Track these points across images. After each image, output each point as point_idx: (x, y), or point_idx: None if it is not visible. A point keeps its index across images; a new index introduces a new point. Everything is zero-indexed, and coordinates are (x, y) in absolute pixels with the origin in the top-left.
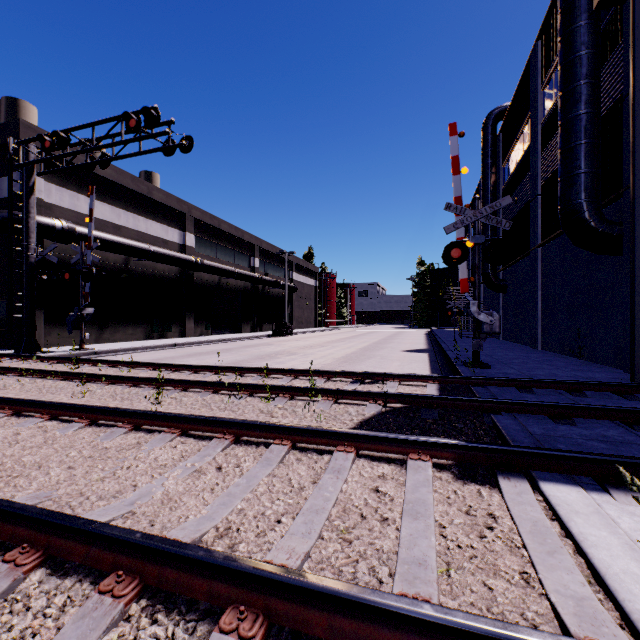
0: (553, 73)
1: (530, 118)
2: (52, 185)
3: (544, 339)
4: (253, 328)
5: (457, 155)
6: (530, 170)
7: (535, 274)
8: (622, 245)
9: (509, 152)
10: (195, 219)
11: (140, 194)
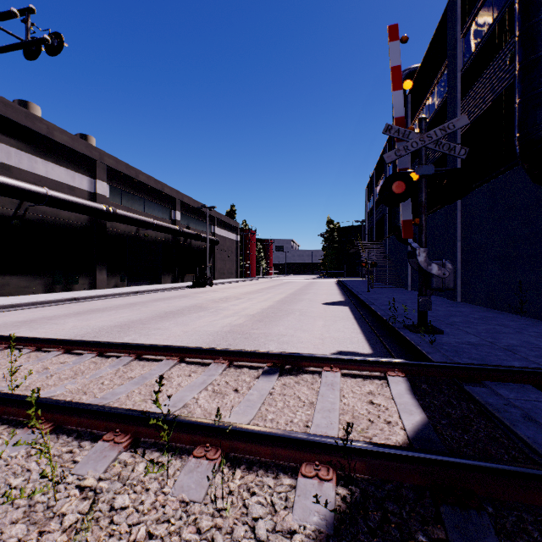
0: (476, 15)
1: (447, 68)
2: None
3: (465, 291)
4: (174, 279)
5: (399, 65)
6: (447, 120)
7: (454, 225)
8: None
9: (419, 110)
10: (108, 167)
11: (38, 133)
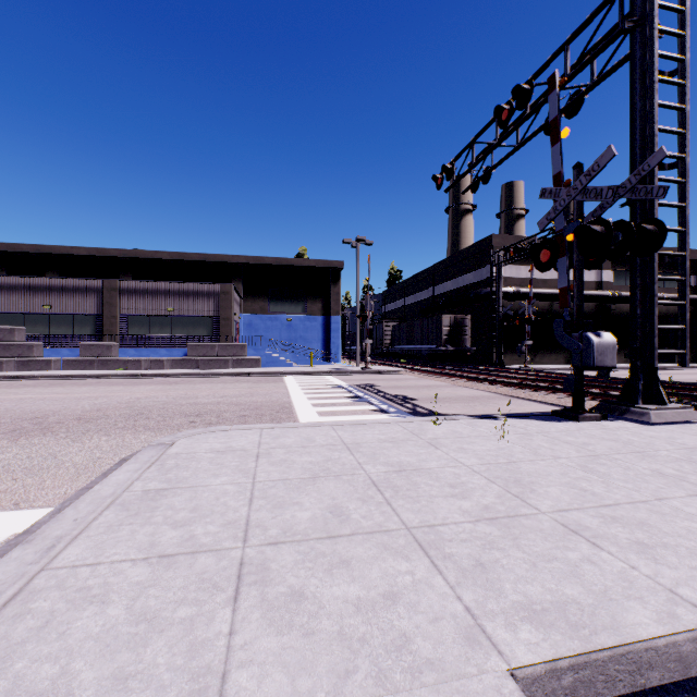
0: None
1: None
2: (506, 266)
3: None
4: (694, 358)
5: None
6: None
7: None
8: None
9: None
10: None
11: None
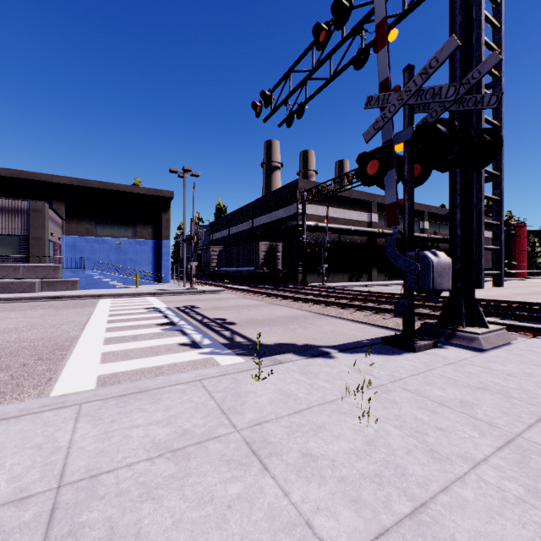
0: None
1: None
2: (308, 205)
3: None
4: None
5: None
6: None
7: None
8: None
9: None
10: (377, 203)
11: (345, 197)
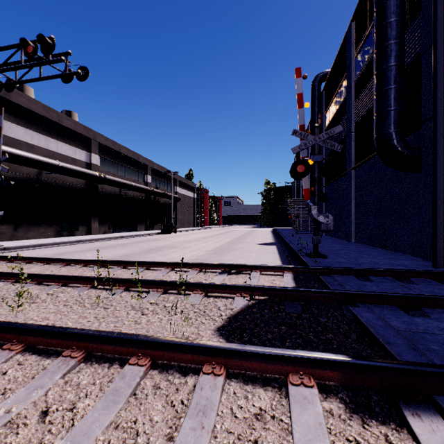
0: (363, 45)
1: (346, 78)
2: None
3: (356, 235)
4: (147, 227)
5: (301, 93)
6: (346, 115)
7: (350, 188)
8: (420, 165)
9: (330, 104)
10: (99, 143)
11: (51, 120)
